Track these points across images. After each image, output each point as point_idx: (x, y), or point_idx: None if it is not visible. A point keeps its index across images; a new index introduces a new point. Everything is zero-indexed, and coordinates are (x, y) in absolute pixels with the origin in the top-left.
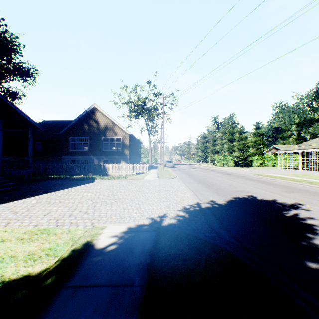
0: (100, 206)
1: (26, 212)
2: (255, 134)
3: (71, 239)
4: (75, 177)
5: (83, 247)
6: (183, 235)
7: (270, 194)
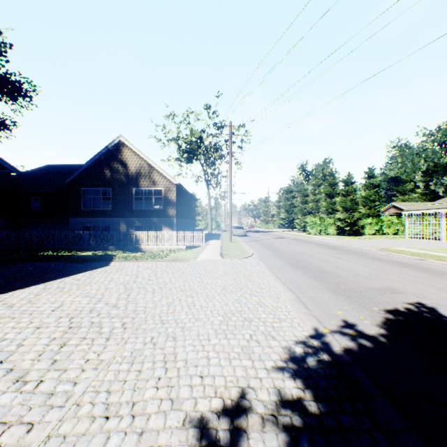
0: (78, 343)
1: None
2: (367, 186)
3: None
4: (82, 254)
5: None
6: None
7: None
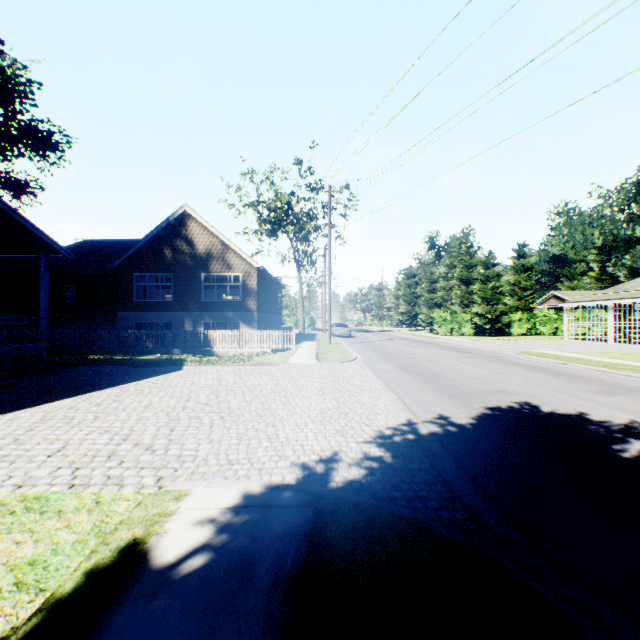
0: (185, 429)
1: (8, 445)
2: (516, 268)
3: (94, 531)
4: (142, 358)
5: (119, 562)
6: (383, 518)
7: (567, 399)
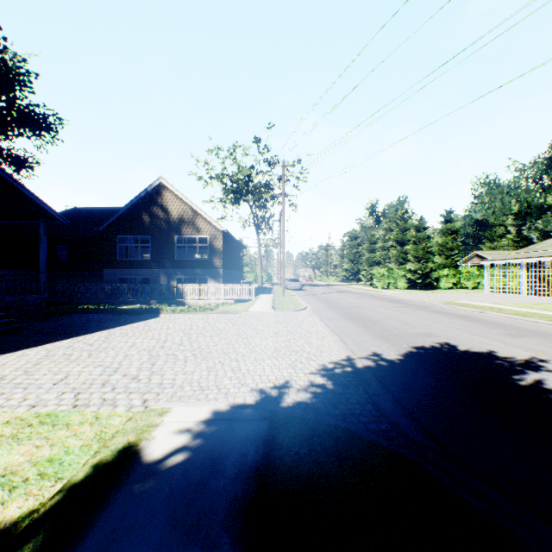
0: (164, 363)
1: (20, 376)
2: (444, 231)
3: (96, 438)
4: (124, 307)
5: (118, 458)
6: (323, 428)
7: (481, 340)
